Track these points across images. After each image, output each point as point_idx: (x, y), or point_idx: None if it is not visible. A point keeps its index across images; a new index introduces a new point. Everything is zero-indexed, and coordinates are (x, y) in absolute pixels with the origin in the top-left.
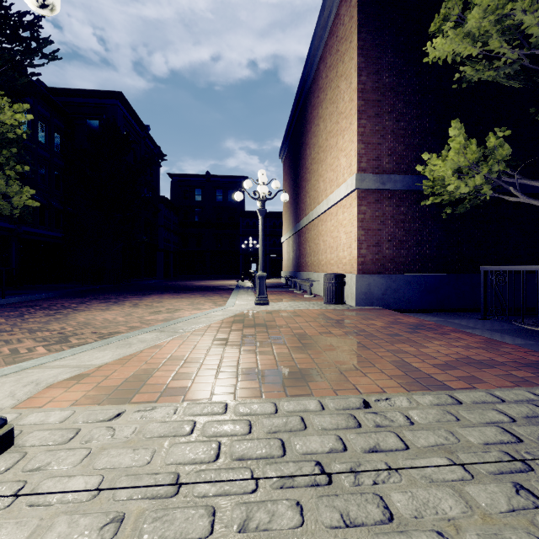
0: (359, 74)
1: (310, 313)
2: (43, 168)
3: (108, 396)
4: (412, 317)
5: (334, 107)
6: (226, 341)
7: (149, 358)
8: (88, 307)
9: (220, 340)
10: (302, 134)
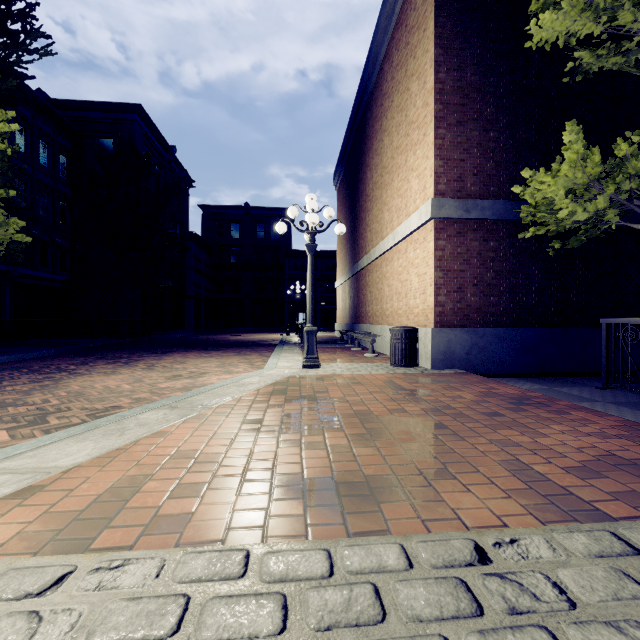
0: (436, 70)
1: (374, 380)
2: (45, 196)
3: (61, 530)
4: (508, 385)
5: (403, 116)
6: (260, 424)
7: (145, 454)
8: (89, 370)
9: (251, 422)
10: (361, 153)
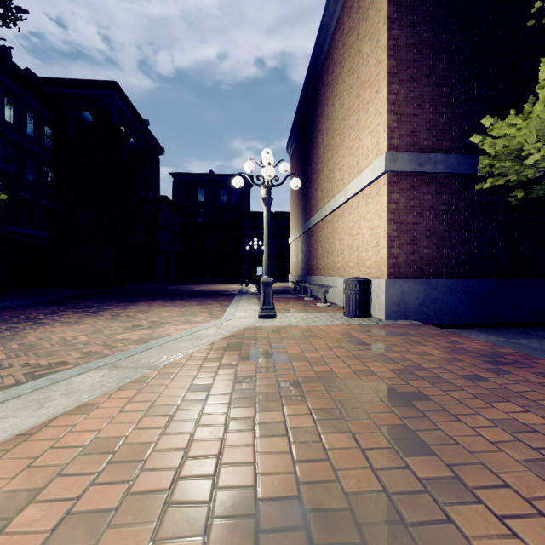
0: (389, 27)
1: (330, 332)
2: (32, 163)
3: None
4: (470, 338)
5: (354, 78)
6: (209, 391)
7: (54, 441)
8: (54, 320)
9: (198, 389)
10: (313, 120)
